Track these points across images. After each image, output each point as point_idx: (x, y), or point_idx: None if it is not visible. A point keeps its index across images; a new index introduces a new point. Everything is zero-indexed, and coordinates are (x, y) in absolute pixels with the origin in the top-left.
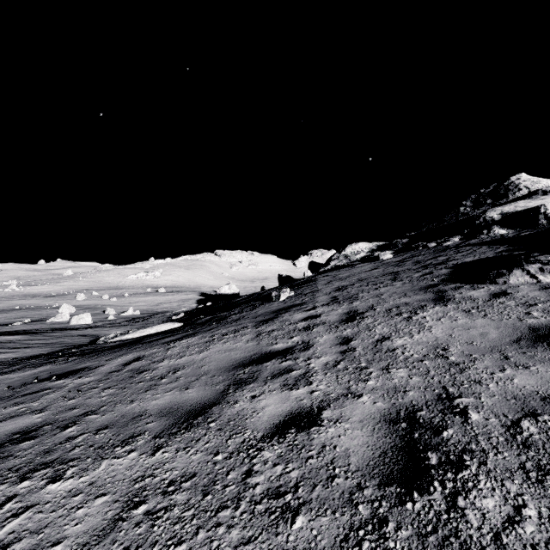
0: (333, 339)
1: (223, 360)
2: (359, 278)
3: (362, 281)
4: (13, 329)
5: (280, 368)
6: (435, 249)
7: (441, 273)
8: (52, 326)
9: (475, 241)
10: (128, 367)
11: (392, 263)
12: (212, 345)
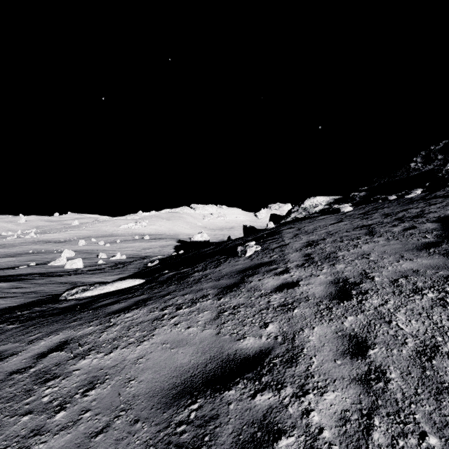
0: (333, 339)
1: (163, 368)
2: (327, 231)
3: (332, 235)
4: (15, 273)
5: (253, 416)
6: (398, 202)
7: (428, 228)
8: (49, 269)
9: (443, 193)
10: (40, 363)
11: (356, 215)
12: (158, 329)
